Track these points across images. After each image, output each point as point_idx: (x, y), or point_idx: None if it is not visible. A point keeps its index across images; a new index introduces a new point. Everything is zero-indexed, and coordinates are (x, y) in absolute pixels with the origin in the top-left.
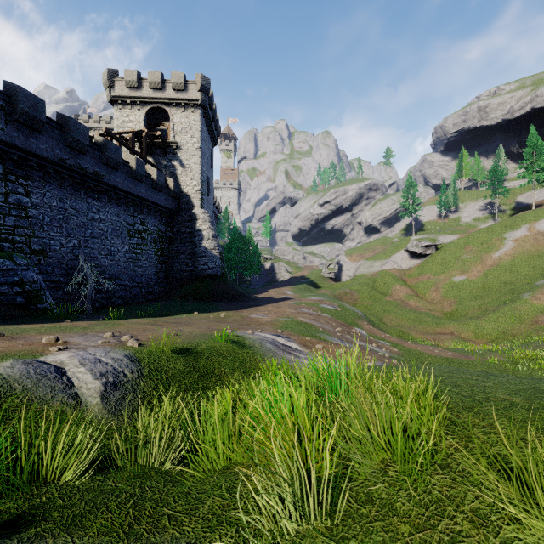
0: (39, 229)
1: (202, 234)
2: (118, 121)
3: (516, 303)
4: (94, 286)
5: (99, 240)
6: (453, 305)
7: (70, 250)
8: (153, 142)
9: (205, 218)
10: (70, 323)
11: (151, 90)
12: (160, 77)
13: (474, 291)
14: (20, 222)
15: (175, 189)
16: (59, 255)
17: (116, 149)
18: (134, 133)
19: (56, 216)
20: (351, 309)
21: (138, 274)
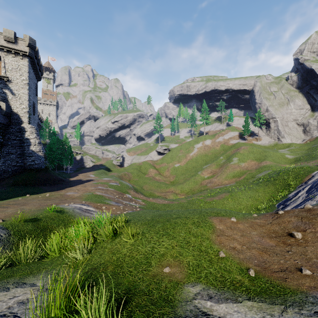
0: None
1: (30, 141)
2: None
3: (196, 176)
4: None
5: None
6: (174, 178)
7: None
8: None
9: (32, 131)
10: None
11: None
12: None
13: (182, 171)
14: None
15: (7, 110)
16: None
17: None
18: None
19: None
20: (126, 184)
21: None
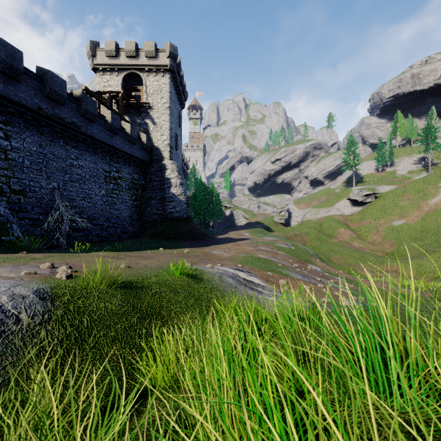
0: (19, 170)
1: (171, 181)
2: (99, 85)
3: None
4: (72, 225)
5: (77, 184)
6: (394, 246)
7: (49, 191)
8: (129, 103)
9: (173, 168)
10: (25, 254)
11: (127, 58)
12: (134, 46)
13: (413, 234)
14: (0, 163)
15: (147, 143)
16: (39, 195)
17: (92, 102)
18: (111, 93)
19: (36, 160)
20: (304, 248)
21: (113, 215)
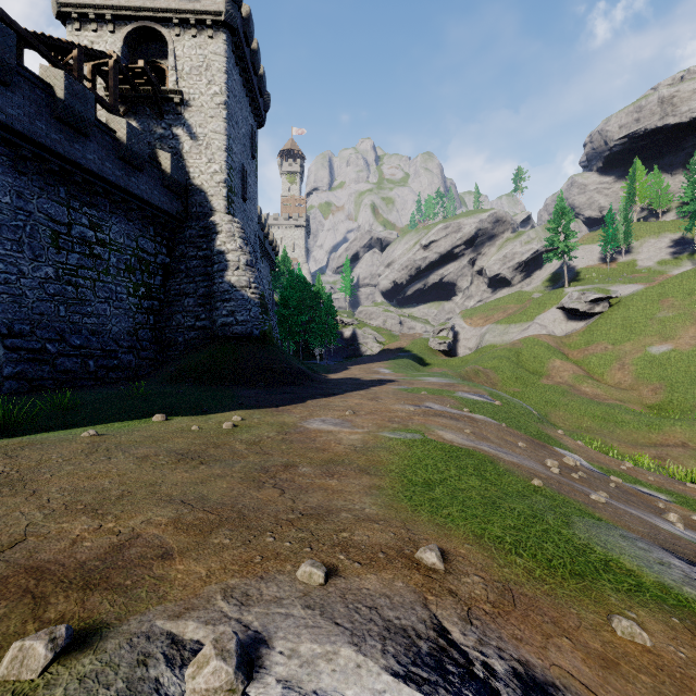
0: None
1: (226, 258)
2: None
3: None
4: None
5: None
6: (660, 393)
7: None
8: (136, 89)
9: (232, 231)
10: None
11: None
12: None
13: (694, 370)
14: None
15: (174, 174)
16: None
17: None
18: (85, 51)
19: None
20: (516, 402)
21: (82, 328)
